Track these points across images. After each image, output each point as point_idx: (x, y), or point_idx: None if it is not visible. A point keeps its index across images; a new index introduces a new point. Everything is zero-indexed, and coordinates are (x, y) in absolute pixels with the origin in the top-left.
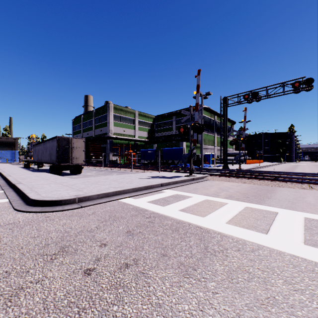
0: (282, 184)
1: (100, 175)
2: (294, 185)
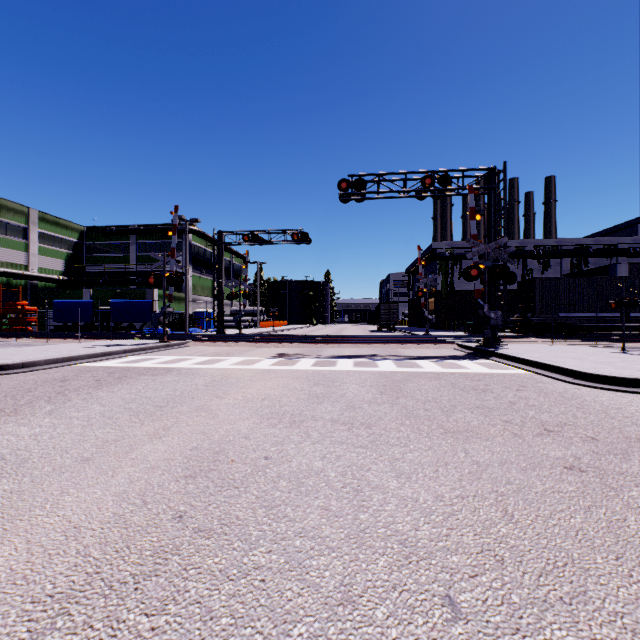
0: (264, 344)
1: None
2: (273, 344)
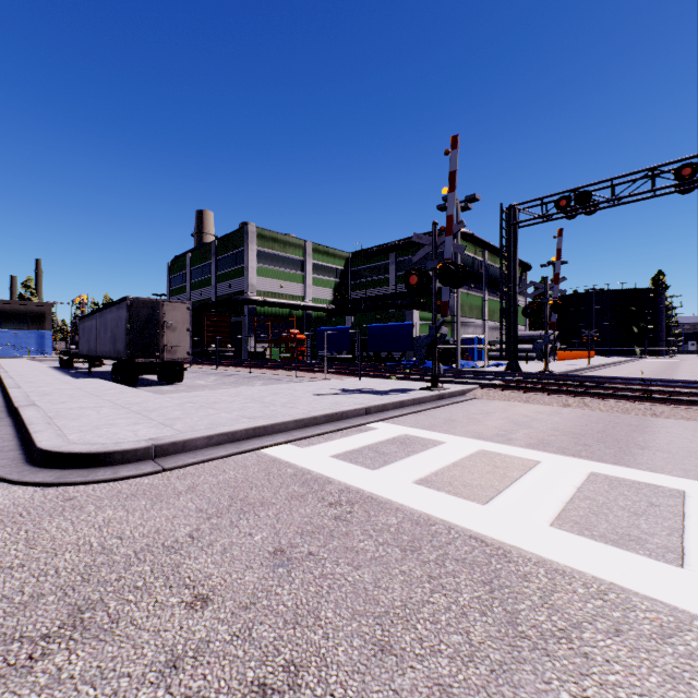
0: (662, 409)
1: (225, 385)
2: (695, 412)
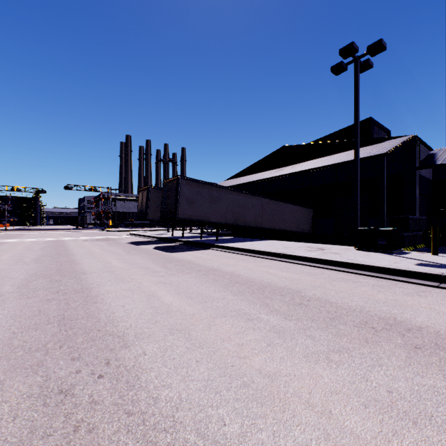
0: (35, 231)
1: None
2: (39, 231)
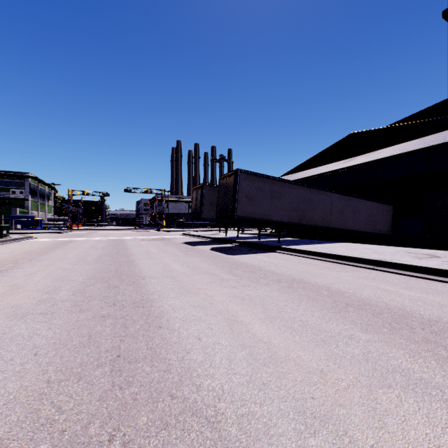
0: (100, 230)
1: None
2: (103, 230)
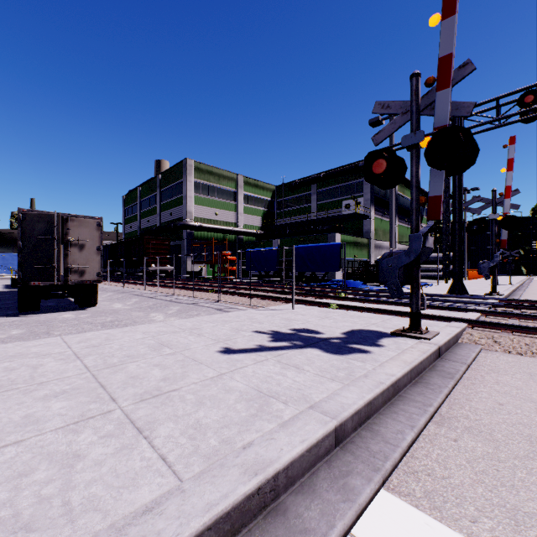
0: None
1: (139, 310)
2: None
